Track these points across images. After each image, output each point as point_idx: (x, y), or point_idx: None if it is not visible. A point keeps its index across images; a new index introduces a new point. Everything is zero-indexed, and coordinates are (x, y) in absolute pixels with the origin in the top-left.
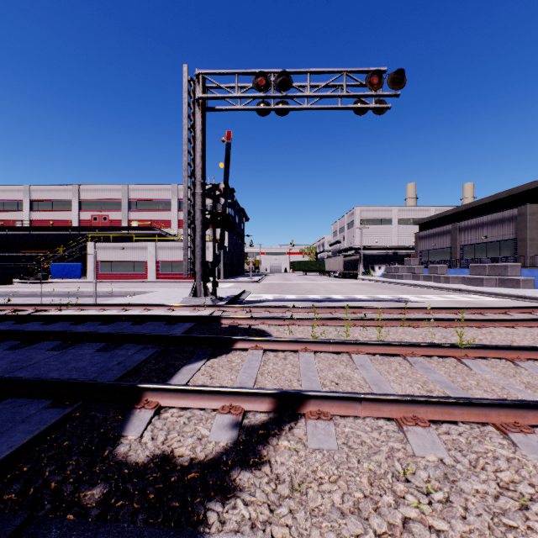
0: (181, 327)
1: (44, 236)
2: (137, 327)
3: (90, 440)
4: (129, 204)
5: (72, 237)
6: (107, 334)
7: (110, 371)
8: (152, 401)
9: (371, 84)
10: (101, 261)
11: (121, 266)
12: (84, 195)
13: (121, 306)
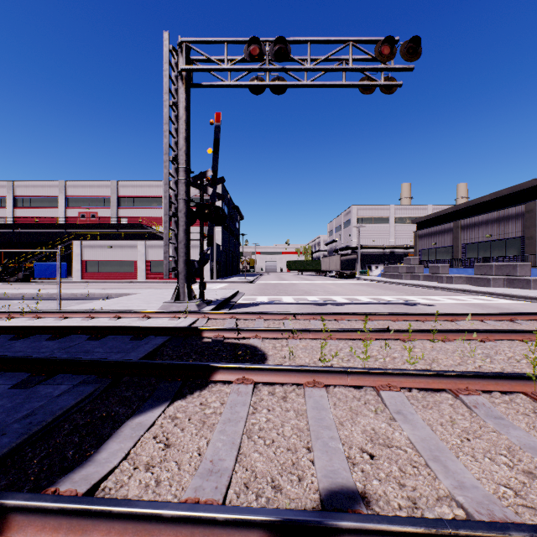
0: (149, 343)
1: (28, 234)
2: (93, 343)
3: None
4: (118, 201)
5: (59, 235)
6: (34, 359)
7: None
8: None
9: (381, 54)
10: (87, 260)
11: (109, 266)
12: (71, 191)
13: (87, 312)
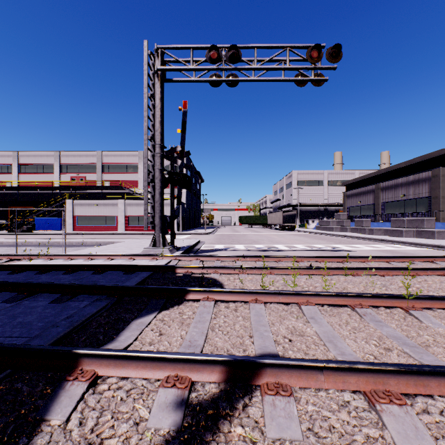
0: (138, 276)
1: (30, 195)
2: (97, 276)
3: (4, 427)
4: (102, 168)
5: (54, 195)
6: (62, 285)
7: (55, 327)
8: (88, 370)
9: (311, 57)
10: (78, 215)
11: (95, 220)
12: (64, 160)
13: (87, 255)
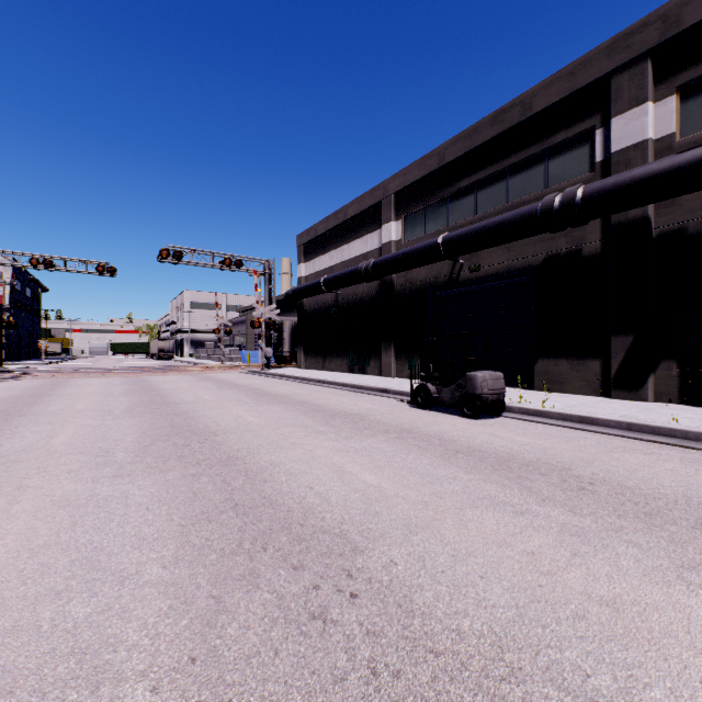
0: None
1: None
2: None
3: None
4: None
5: None
6: None
7: None
8: None
9: (99, 270)
10: None
11: None
12: None
13: None
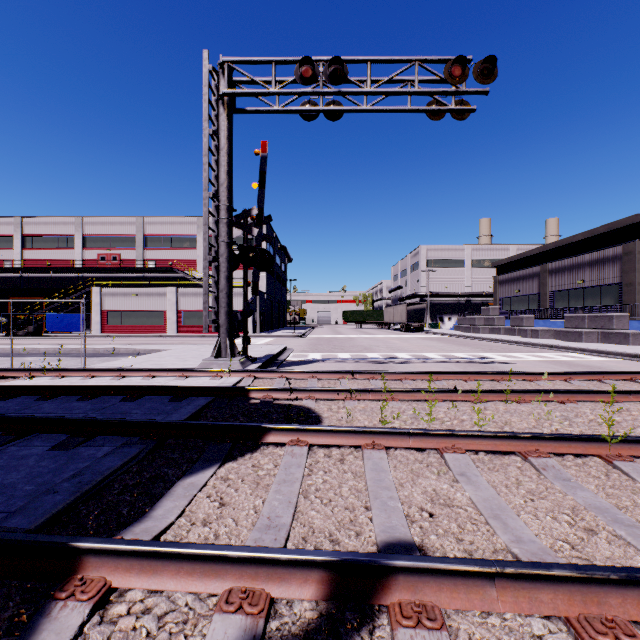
0: (191, 404)
1: (39, 280)
2: (129, 404)
3: None
4: (144, 241)
5: (74, 281)
6: (72, 420)
7: (51, 494)
8: (94, 578)
9: (451, 76)
10: (109, 310)
11: (134, 317)
12: (89, 229)
13: (117, 371)
